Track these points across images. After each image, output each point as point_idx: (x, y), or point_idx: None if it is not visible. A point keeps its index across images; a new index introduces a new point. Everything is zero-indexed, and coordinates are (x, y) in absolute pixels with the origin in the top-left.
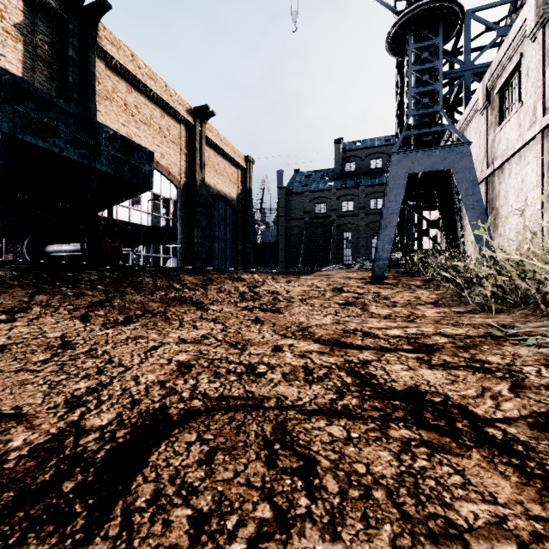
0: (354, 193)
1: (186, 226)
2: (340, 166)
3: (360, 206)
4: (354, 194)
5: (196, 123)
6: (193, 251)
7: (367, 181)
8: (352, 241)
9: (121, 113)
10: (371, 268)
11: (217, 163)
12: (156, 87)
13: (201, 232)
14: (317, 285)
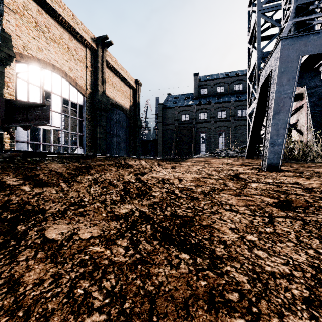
0: (207, 107)
1: (91, 124)
2: (197, 91)
3: (211, 116)
4: (207, 108)
5: (98, 49)
6: (96, 144)
7: (215, 100)
8: (206, 139)
9: (31, 28)
10: (235, 156)
11: (115, 82)
12: (64, 13)
13: (102, 129)
14: (206, 171)
